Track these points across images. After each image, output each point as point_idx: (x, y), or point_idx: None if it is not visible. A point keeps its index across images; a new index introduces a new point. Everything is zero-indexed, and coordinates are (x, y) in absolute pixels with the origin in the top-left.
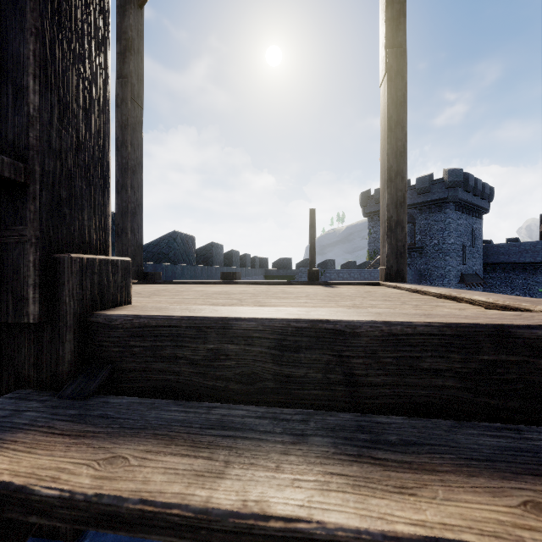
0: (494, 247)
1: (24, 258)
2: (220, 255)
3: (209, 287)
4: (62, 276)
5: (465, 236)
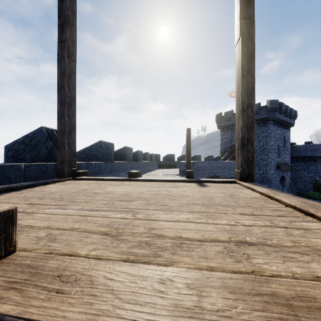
0: (297, 147)
1: None
2: (130, 154)
3: (118, 186)
4: None
5: (279, 141)
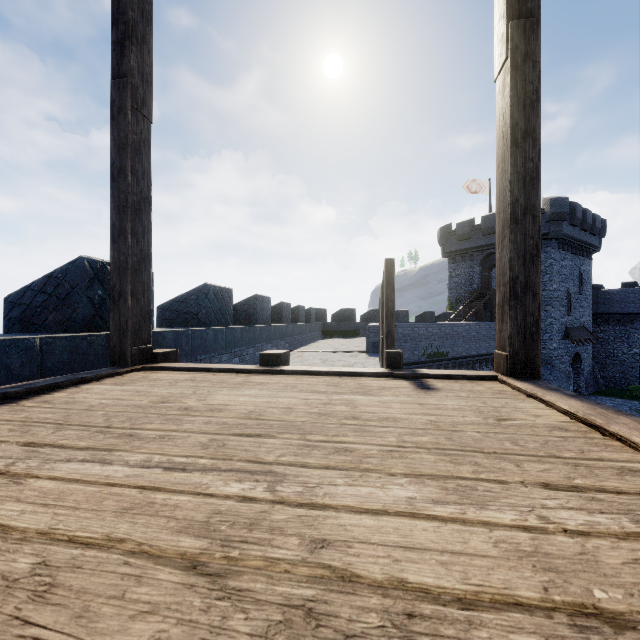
0: (606, 294)
1: None
2: (266, 310)
3: (238, 388)
4: None
5: (570, 281)
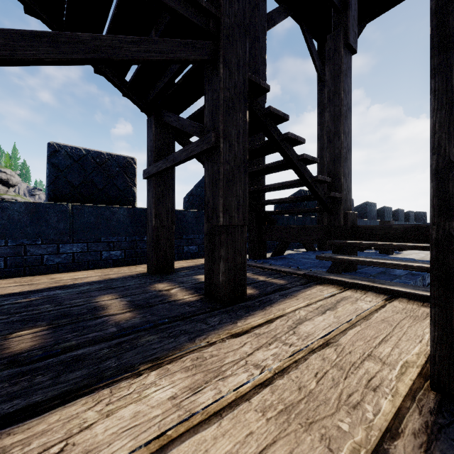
0: None
1: (340, 213)
2: (373, 211)
3: None
4: (347, 216)
5: None
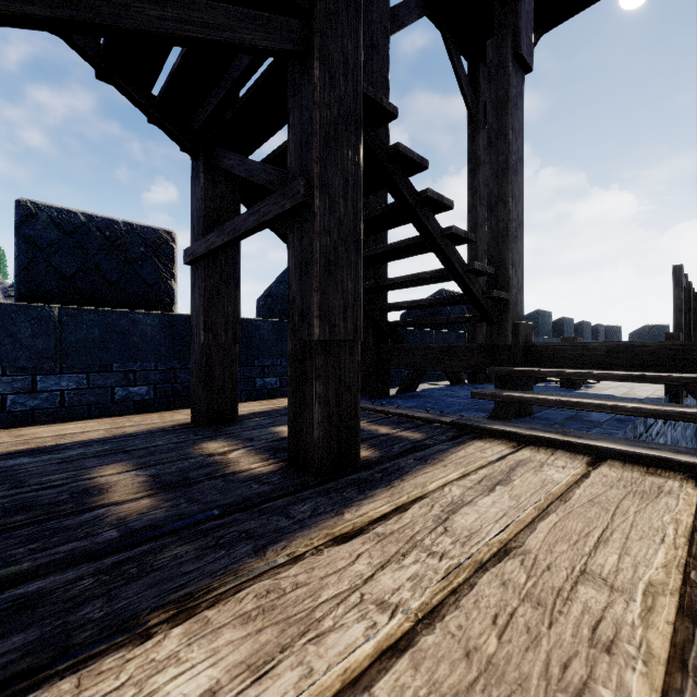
0: None
1: (507, 323)
2: (547, 324)
3: None
4: (518, 329)
5: None
